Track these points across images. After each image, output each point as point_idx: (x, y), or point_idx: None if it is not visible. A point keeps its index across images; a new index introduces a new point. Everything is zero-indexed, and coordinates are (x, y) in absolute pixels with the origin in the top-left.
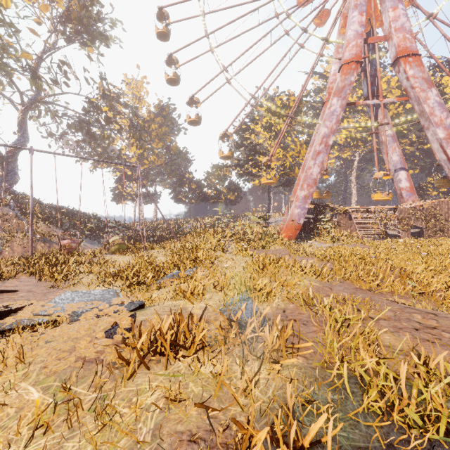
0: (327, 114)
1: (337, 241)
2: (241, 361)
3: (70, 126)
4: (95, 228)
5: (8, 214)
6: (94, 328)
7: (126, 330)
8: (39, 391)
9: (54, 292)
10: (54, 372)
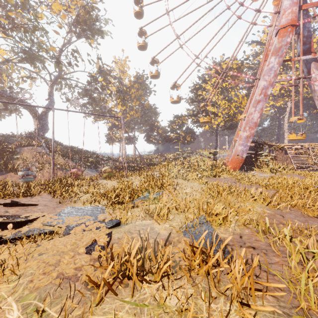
0: (266, 70)
1: (275, 172)
2: (205, 293)
3: (79, 94)
4: (95, 161)
5: (42, 151)
6: (78, 243)
7: (102, 248)
8: (18, 310)
9: (61, 206)
10: (37, 287)
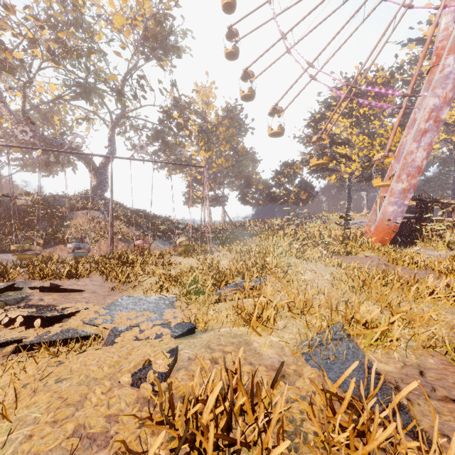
0: (437, 80)
1: None
2: None
3: (149, 137)
4: (168, 229)
5: (99, 217)
6: (122, 364)
7: (160, 376)
8: None
9: (114, 295)
10: (34, 453)
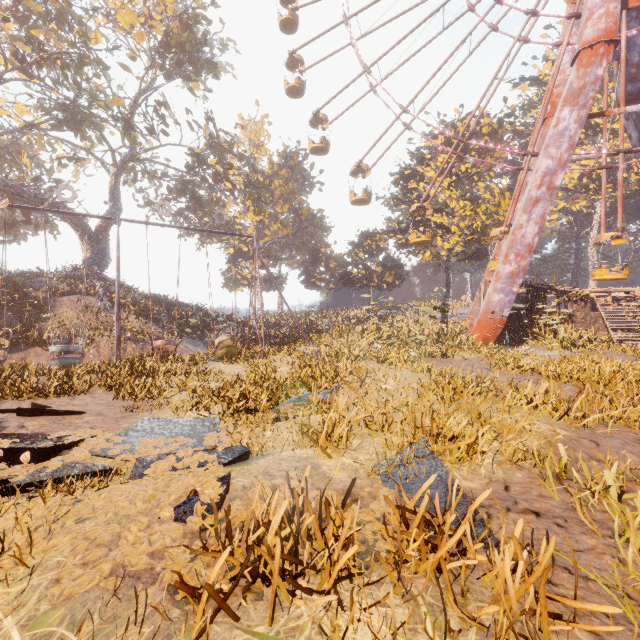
0: (551, 137)
1: (572, 347)
2: (434, 619)
3: (171, 190)
4: (201, 324)
5: (96, 305)
6: (160, 498)
7: (210, 508)
8: None
9: (130, 417)
10: (68, 596)
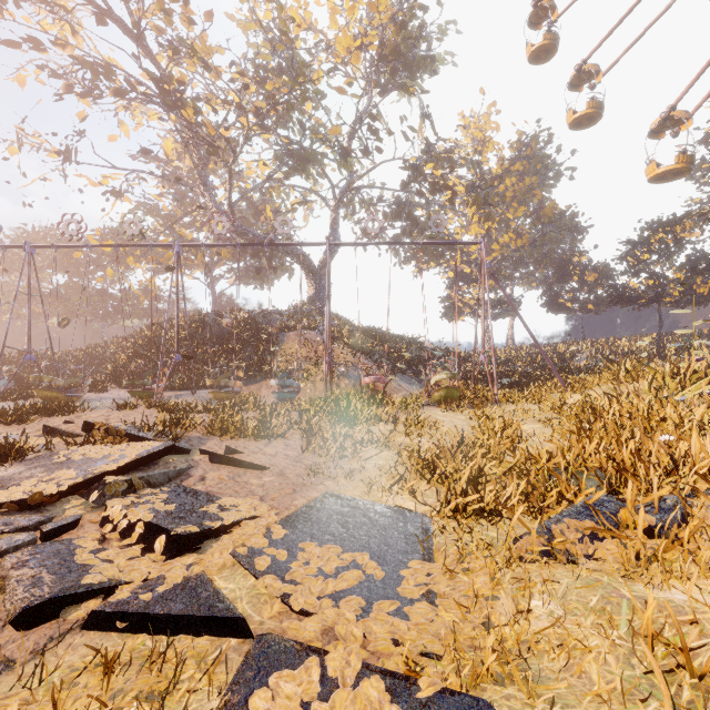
0: None
1: None
2: None
3: (386, 215)
4: (416, 358)
5: (316, 339)
6: None
7: None
8: None
9: (311, 486)
10: None
